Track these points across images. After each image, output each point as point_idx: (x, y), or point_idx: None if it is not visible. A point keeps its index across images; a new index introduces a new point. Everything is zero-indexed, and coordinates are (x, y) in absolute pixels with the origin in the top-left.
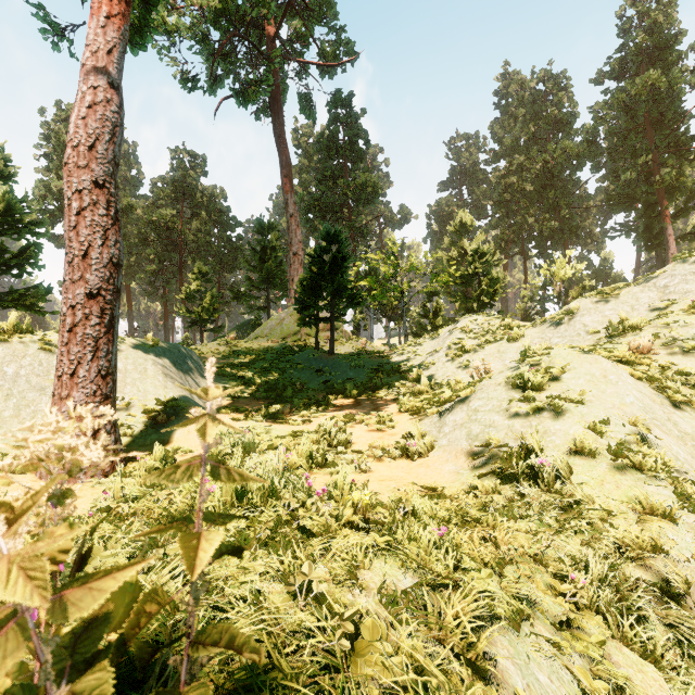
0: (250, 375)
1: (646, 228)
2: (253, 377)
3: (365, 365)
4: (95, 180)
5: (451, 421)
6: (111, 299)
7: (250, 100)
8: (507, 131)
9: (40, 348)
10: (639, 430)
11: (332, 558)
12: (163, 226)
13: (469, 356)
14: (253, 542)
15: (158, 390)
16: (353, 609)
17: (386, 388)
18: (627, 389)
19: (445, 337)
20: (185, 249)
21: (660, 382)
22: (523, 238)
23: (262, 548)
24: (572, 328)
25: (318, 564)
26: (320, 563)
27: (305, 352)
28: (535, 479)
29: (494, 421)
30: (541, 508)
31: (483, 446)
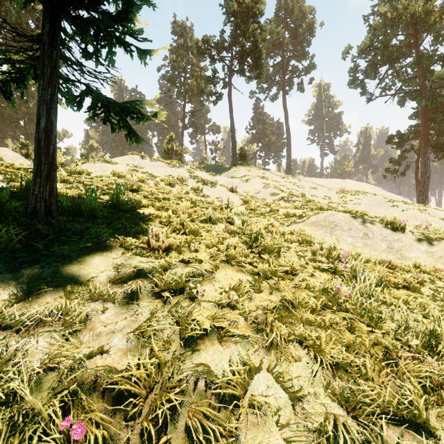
0: None
1: None
2: None
3: None
4: None
5: None
6: None
7: None
8: None
9: None
10: None
11: None
12: None
13: None
14: None
15: None
16: None
17: None
18: None
19: None
20: None
21: None
22: None
23: None
24: None
25: None
26: None
27: None
28: None
29: None
30: None
31: None
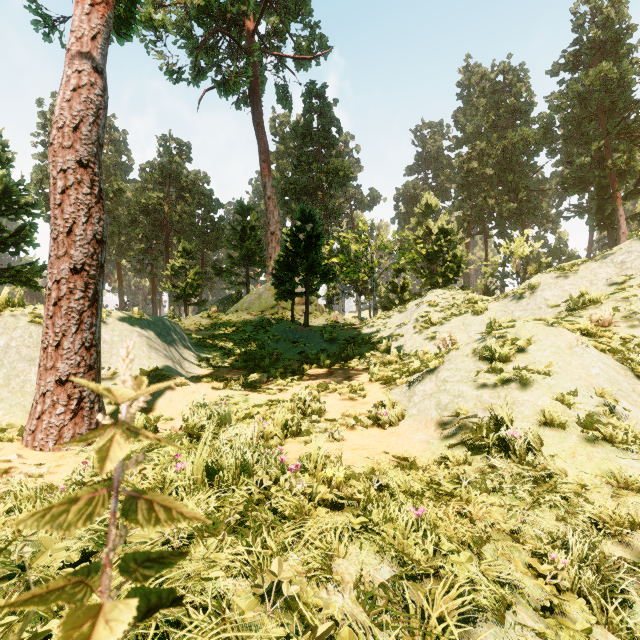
0: (230, 346)
1: (599, 209)
2: (233, 348)
3: (337, 336)
4: (79, 160)
5: (420, 391)
6: (95, 274)
7: (231, 90)
8: (469, 120)
9: (31, 320)
10: (606, 401)
11: (305, 546)
12: (151, 208)
13: (436, 328)
14: (222, 527)
15: (142, 360)
16: (328, 623)
17: (357, 358)
18: (592, 361)
19: (413, 310)
20: (171, 229)
21: (623, 354)
22: (484, 218)
23: (230, 536)
24: (534, 302)
25: (290, 553)
26: (292, 552)
27: (282, 324)
28: (506, 450)
29: (463, 392)
30: (513, 481)
31: (453, 416)
